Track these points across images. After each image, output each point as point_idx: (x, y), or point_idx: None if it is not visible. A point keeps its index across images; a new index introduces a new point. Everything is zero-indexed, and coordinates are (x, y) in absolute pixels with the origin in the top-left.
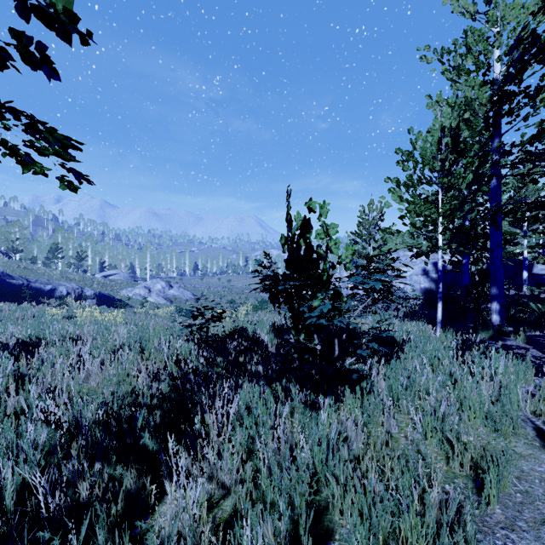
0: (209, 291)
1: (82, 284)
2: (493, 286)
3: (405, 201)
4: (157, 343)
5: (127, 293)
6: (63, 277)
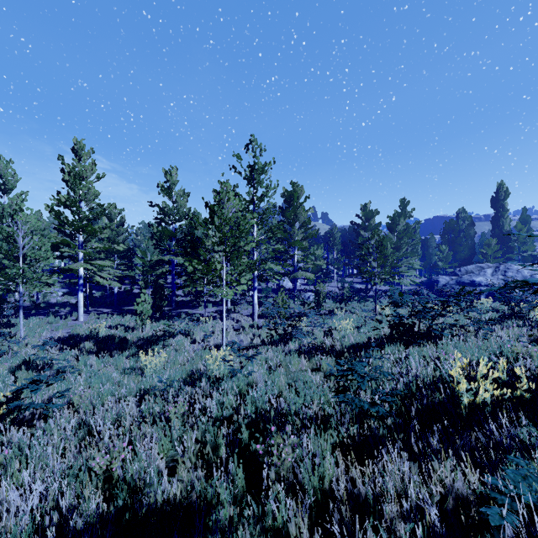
0: None
1: None
2: None
3: None
4: None
5: None
6: None
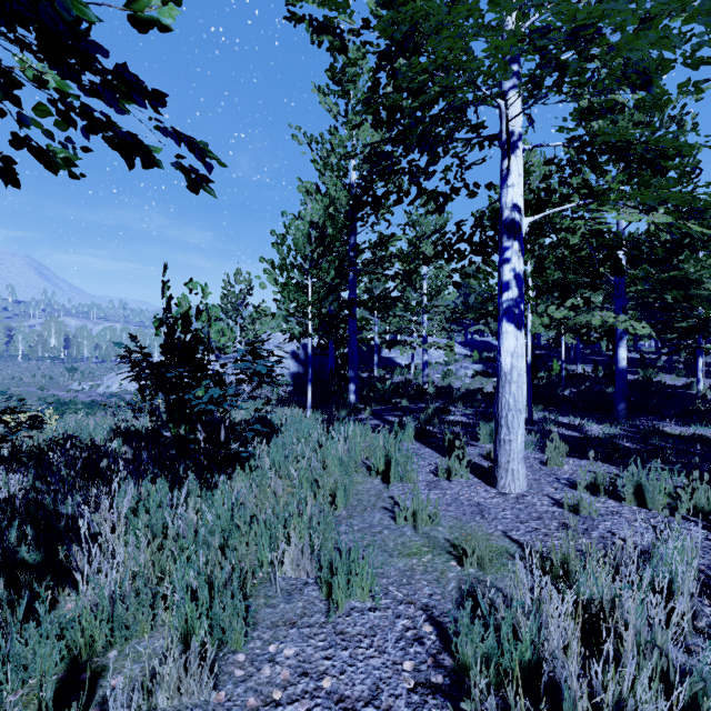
0: None
1: None
2: (351, 369)
3: (281, 287)
4: None
5: None
6: None
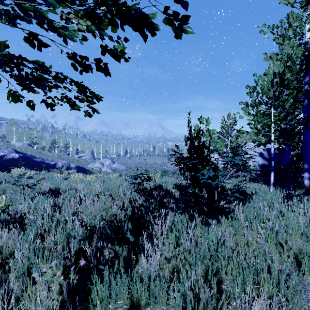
0: (134, 165)
1: (68, 161)
2: (305, 163)
3: (252, 115)
4: (117, 192)
5: (91, 166)
6: (58, 157)
